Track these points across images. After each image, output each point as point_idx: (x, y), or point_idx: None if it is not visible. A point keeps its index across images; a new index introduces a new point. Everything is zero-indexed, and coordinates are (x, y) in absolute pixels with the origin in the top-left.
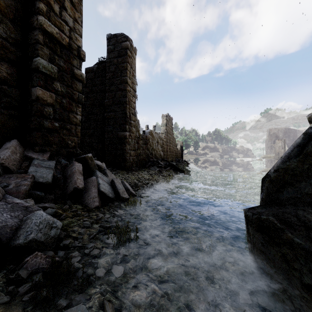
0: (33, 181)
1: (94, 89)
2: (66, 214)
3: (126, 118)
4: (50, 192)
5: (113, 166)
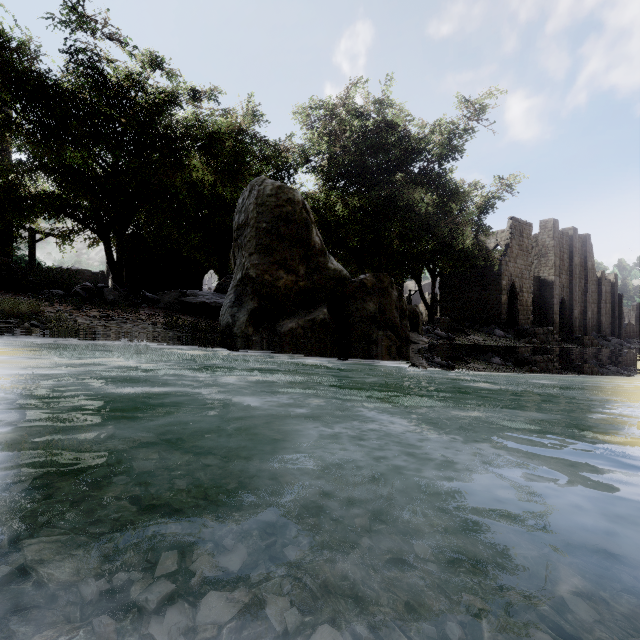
0: None
1: None
2: None
3: (620, 324)
4: None
5: None
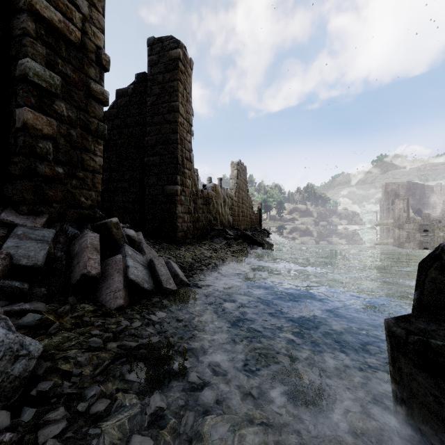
0: (9, 263)
1: (129, 121)
2: (61, 322)
3: (178, 164)
4: (40, 283)
5: (157, 237)
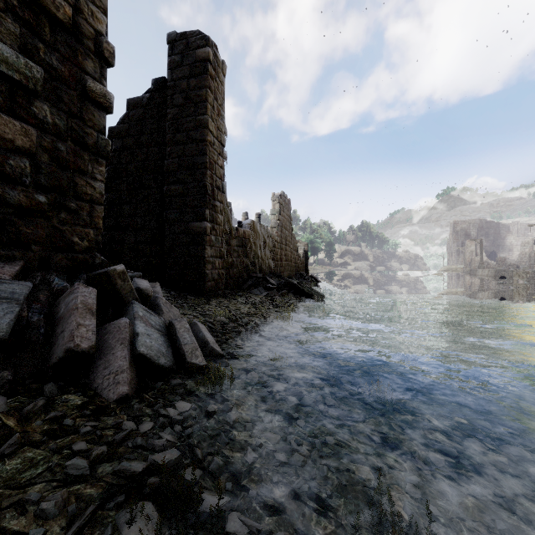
0: None
1: (143, 140)
2: (26, 430)
3: (206, 195)
4: (2, 363)
5: (180, 288)
